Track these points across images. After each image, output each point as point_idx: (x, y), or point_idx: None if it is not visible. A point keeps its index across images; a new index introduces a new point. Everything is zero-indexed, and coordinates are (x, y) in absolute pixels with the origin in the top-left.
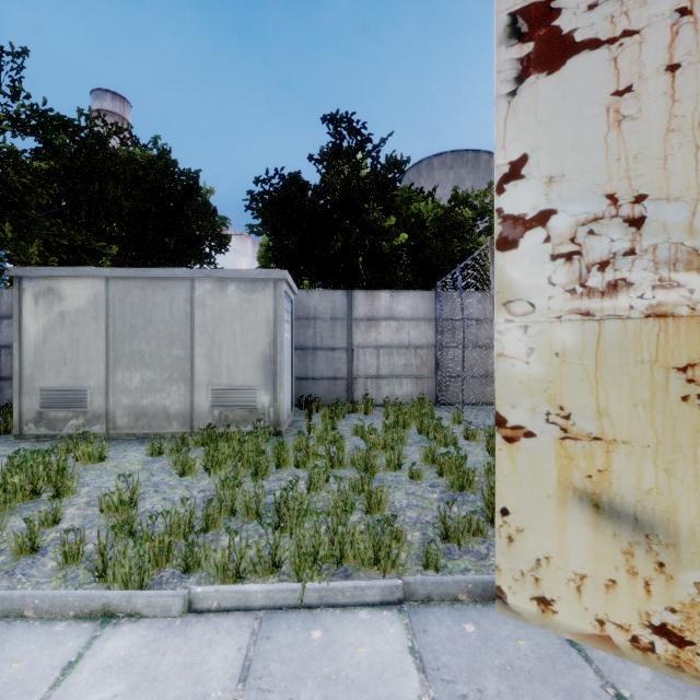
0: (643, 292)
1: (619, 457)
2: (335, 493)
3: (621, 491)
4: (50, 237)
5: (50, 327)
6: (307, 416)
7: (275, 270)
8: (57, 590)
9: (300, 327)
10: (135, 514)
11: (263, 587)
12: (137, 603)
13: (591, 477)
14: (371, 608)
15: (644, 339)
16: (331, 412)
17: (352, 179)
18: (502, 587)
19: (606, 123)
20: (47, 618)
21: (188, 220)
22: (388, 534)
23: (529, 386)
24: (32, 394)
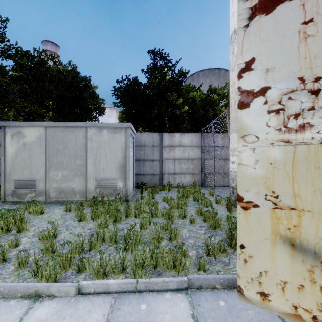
0: (319, 130)
1: (306, 219)
2: (153, 231)
3: (307, 237)
4: (19, 107)
5: (19, 150)
6: (141, 192)
7: (125, 123)
8: (13, 282)
9: (137, 150)
10: (54, 242)
11: (116, 281)
12: (52, 290)
13: (290, 229)
14: (171, 292)
15: (320, 155)
16: (152, 190)
17: (162, 81)
18: (241, 286)
19: (298, 39)
20: (6, 297)
21: (85, 100)
22: (180, 252)
23: (256, 180)
24: (10, 182)
